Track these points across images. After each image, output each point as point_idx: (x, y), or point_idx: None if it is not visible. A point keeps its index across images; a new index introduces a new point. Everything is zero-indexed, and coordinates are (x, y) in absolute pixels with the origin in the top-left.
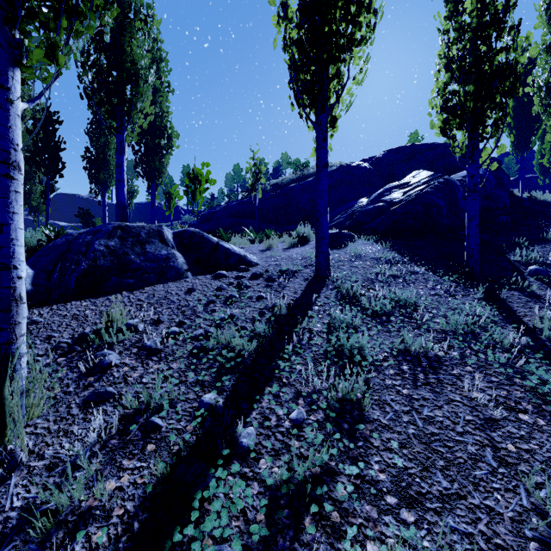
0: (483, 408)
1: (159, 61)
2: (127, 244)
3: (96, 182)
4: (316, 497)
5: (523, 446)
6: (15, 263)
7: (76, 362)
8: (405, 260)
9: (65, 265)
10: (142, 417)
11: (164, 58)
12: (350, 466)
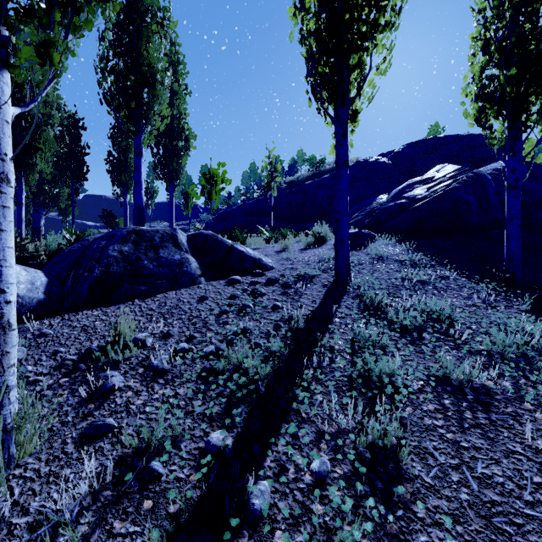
0: None
1: (177, 64)
2: (141, 249)
3: (118, 185)
4: None
5: None
6: (2, 287)
7: (78, 383)
8: (433, 263)
9: (79, 272)
10: (141, 459)
11: (182, 61)
12: None
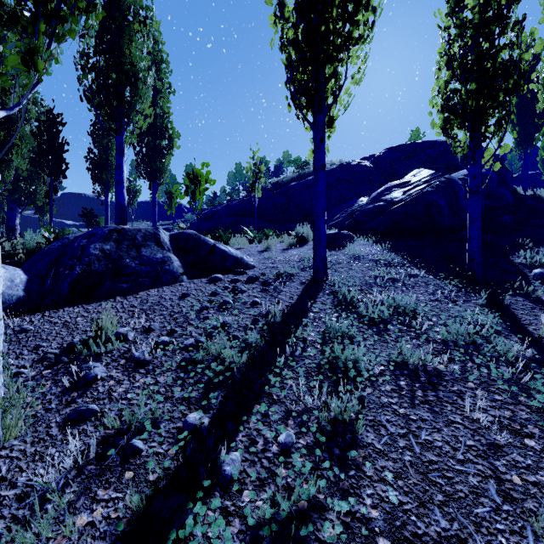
0: (486, 431)
1: (160, 62)
2: (123, 248)
3: (99, 183)
4: (301, 537)
5: (530, 478)
6: None
7: (61, 374)
8: (405, 262)
9: (59, 270)
10: (123, 438)
11: (165, 60)
12: (340, 501)
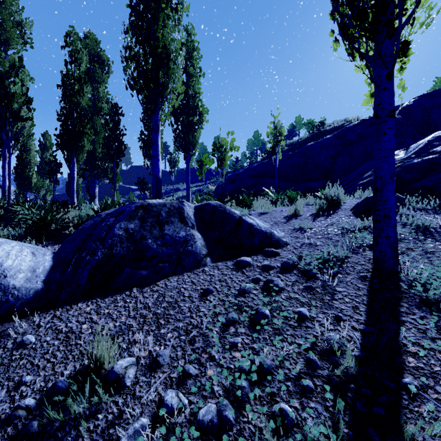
0: None
1: (192, 51)
2: (146, 226)
3: (148, 157)
4: None
5: None
6: None
7: None
8: None
9: (81, 256)
10: None
11: (196, 48)
12: None
